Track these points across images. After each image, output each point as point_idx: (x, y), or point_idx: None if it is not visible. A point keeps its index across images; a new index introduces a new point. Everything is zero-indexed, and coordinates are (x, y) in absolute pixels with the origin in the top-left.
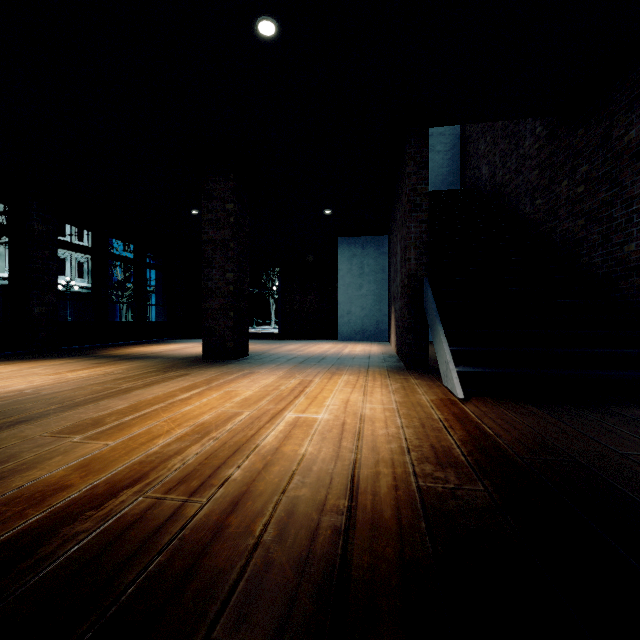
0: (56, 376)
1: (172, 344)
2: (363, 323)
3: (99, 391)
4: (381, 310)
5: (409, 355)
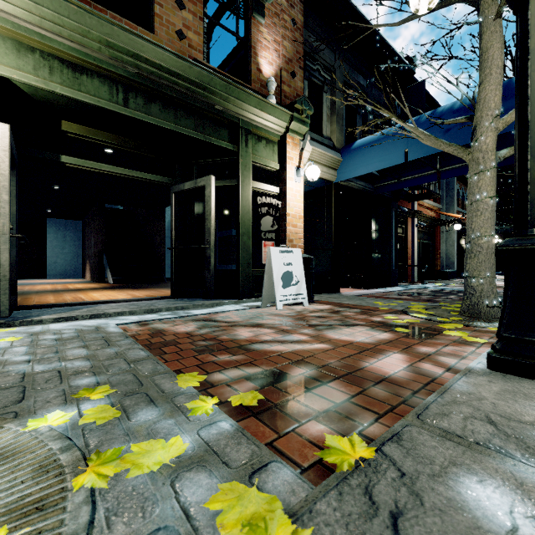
0: None
1: None
2: (66, 268)
3: None
4: (78, 261)
5: (98, 278)
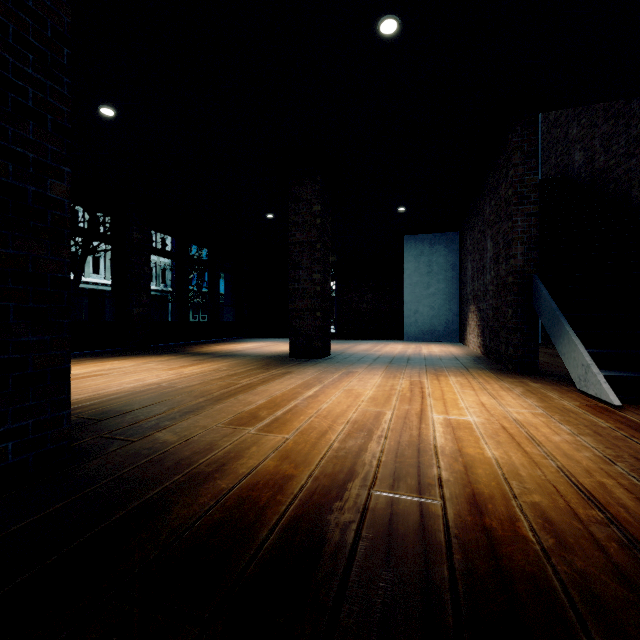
0: (174, 371)
1: (246, 343)
2: (431, 323)
3: (226, 386)
4: (451, 309)
5: (515, 357)
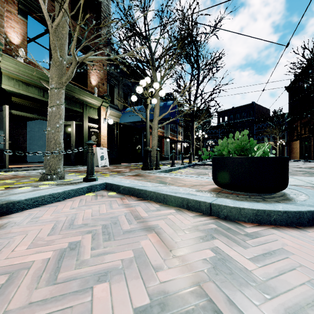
0: None
1: None
2: None
3: None
4: None
5: None
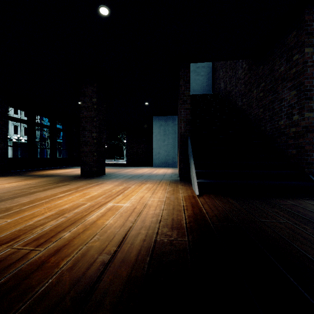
0: None
1: (69, 169)
2: (165, 158)
3: (17, 193)
4: (174, 152)
5: (181, 174)
